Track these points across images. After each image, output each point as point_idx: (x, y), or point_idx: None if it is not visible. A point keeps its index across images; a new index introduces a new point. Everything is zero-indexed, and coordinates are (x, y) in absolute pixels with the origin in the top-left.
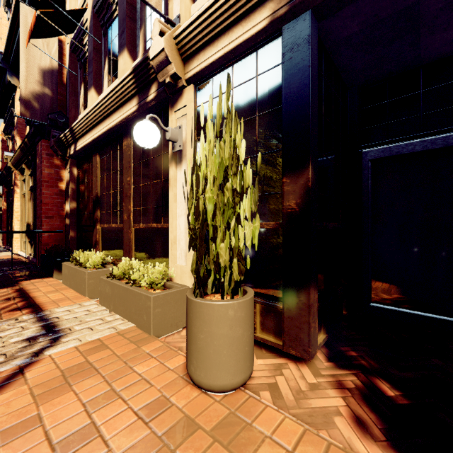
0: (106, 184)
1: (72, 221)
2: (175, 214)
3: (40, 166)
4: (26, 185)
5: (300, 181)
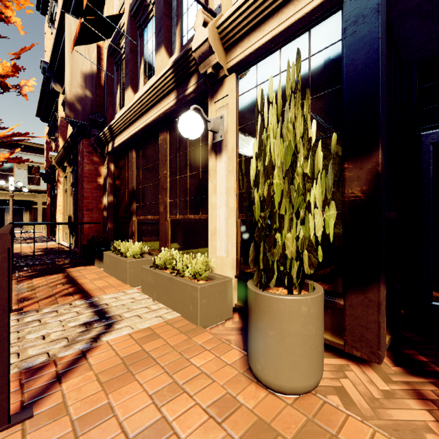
0: (142, 178)
1: (109, 213)
2: (215, 205)
3: (82, 163)
4: (68, 181)
5: (366, 166)
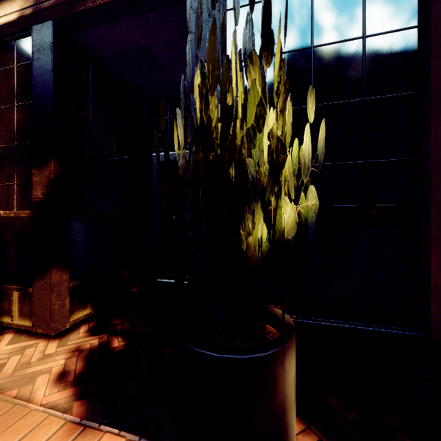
0: None
1: None
2: None
3: None
4: None
5: (45, 173)
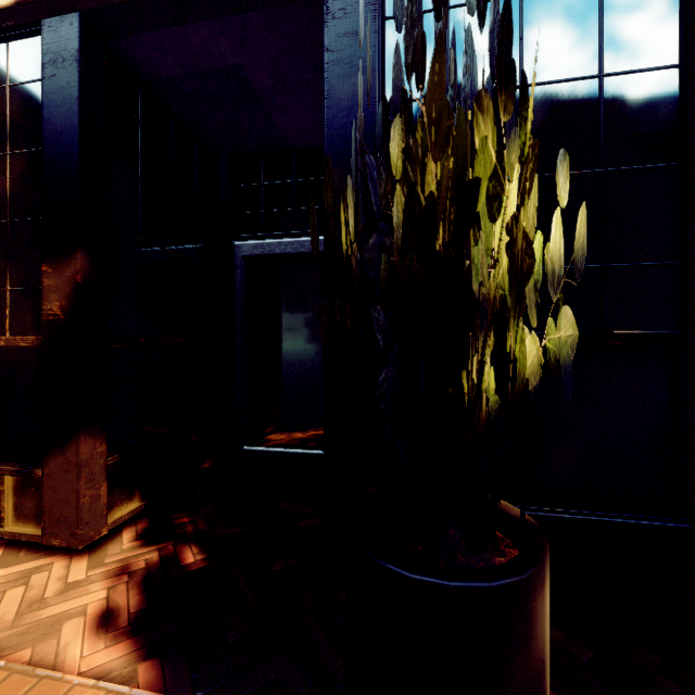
0: None
1: None
2: None
3: None
4: None
5: (66, 273)
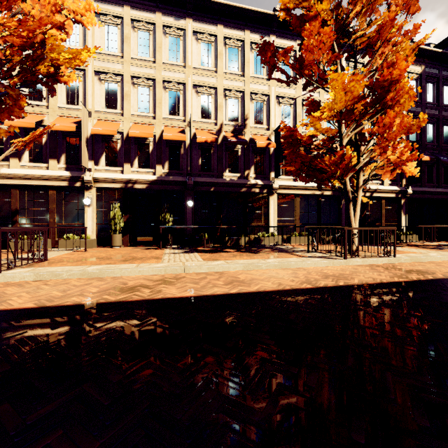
0: (28, 205)
1: None
2: (87, 221)
3: None
4: None
5: (126, 216)
